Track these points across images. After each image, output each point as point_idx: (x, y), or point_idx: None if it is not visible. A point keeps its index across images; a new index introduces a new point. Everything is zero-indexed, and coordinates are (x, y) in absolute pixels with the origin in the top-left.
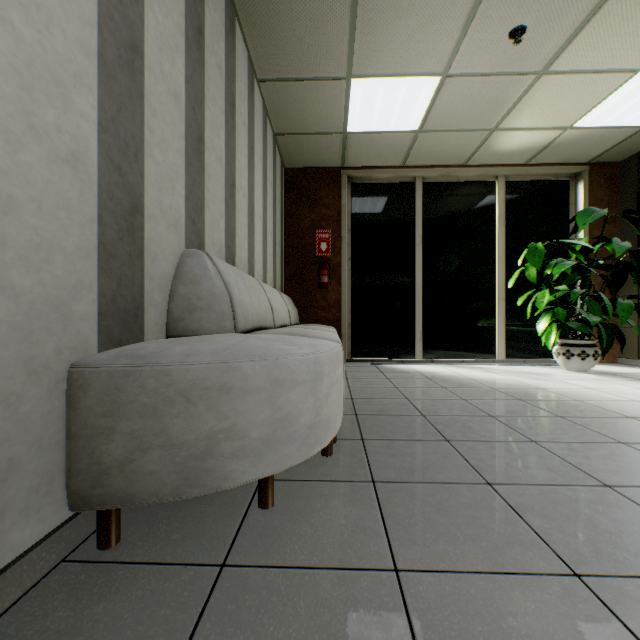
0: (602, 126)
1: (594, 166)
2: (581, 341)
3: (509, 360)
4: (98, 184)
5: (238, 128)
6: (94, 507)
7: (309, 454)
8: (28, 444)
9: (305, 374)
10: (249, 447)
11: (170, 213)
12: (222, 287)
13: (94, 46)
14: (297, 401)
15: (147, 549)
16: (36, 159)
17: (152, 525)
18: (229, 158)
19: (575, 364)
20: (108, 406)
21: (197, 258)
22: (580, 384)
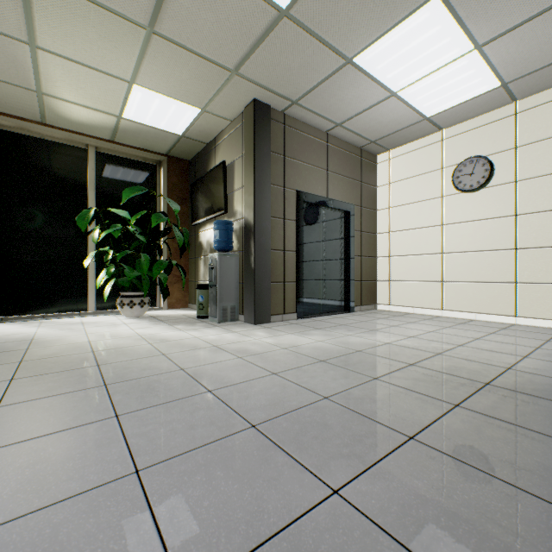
0: (149, 125)
1: (172, 159)
2: (132, 293)
3: (97, 311)
4: None
5: None
6: None
7: None
8: None
9: None
10: None
11: None
12: None
13: None
14: None
15: None
16: None
17: None
18: None
19: (128, 312)
20: None
21: None
22: (92, 330)
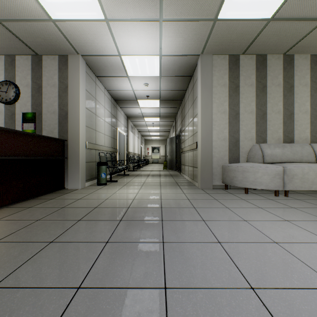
0: None
1: None
2: None
3: None
4: (228, 140)
5: (297, 91)
6: (223, 183)
7: (254, 187)
8: (218, 173)
9: (251, 170)
10: (238, 180)
11: (248, 138)
12: (259, 152)
13: (227, 121)
14: (248, 175)
15: (228, 191)
16: (218, 142)
17: (232, 190)
18: (286, 107)
19: None
20: (224, 170)
21: (254, 146)
22: None
